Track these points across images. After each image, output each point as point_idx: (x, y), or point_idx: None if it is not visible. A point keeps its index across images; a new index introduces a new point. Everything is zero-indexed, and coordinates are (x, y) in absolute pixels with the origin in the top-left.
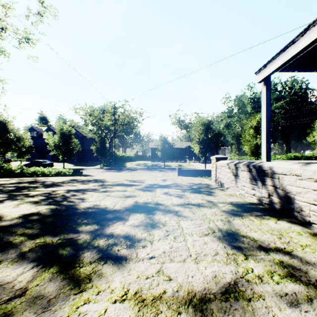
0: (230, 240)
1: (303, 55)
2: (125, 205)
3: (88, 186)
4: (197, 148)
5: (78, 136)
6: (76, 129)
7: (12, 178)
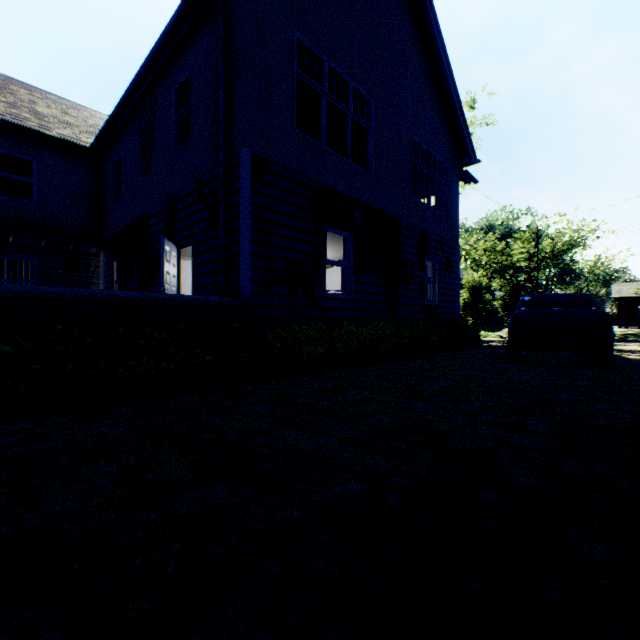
0: None
1: None
2: None
3: None
4: None
5: None
6: None
7: None
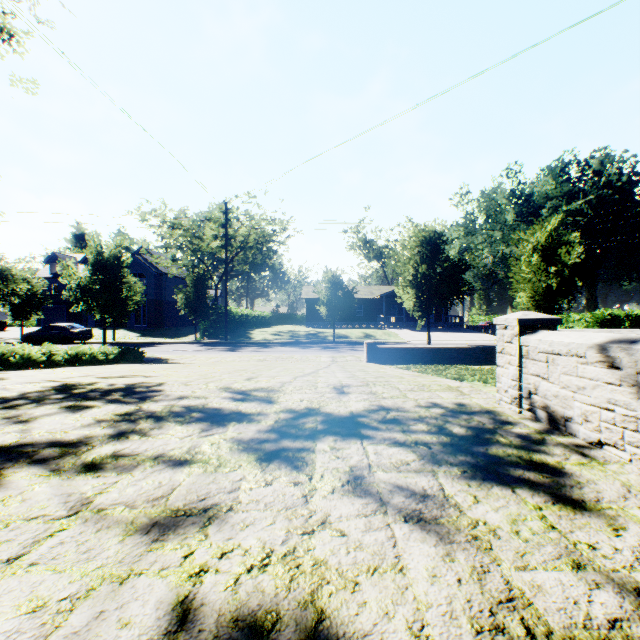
0: None
1: None
2: None
3: (71, 424)
4: (410, 298)
5: (149, 273)
6: (145, 258)
7: None
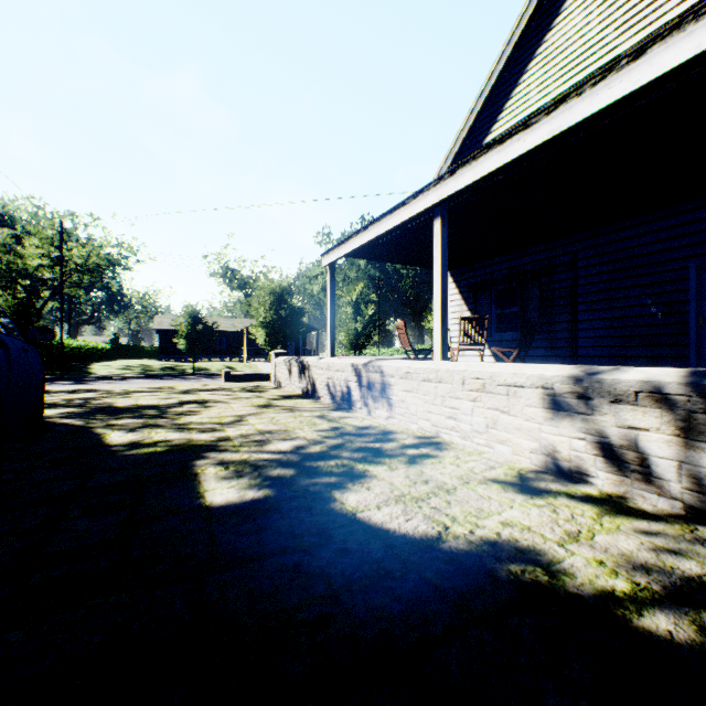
0: (263, 406)
1: (360, 250)
2: (171, 402)
3: (89, 395)
4: (262, 336)
5: None
6: None
7: None
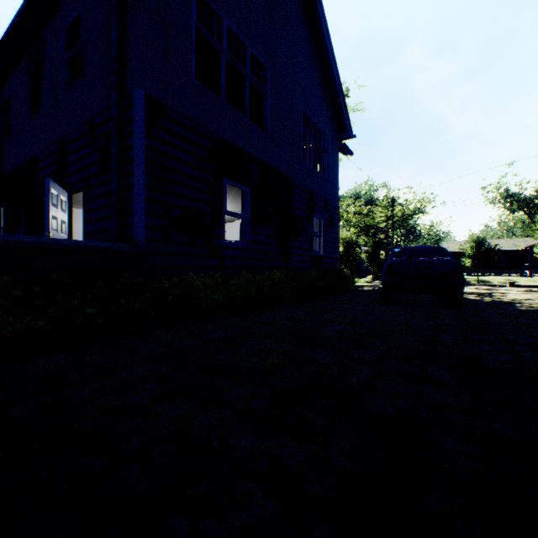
0: None
1: None
2: (482, 292)
3: None
4: None
5: None
6: None
7: None
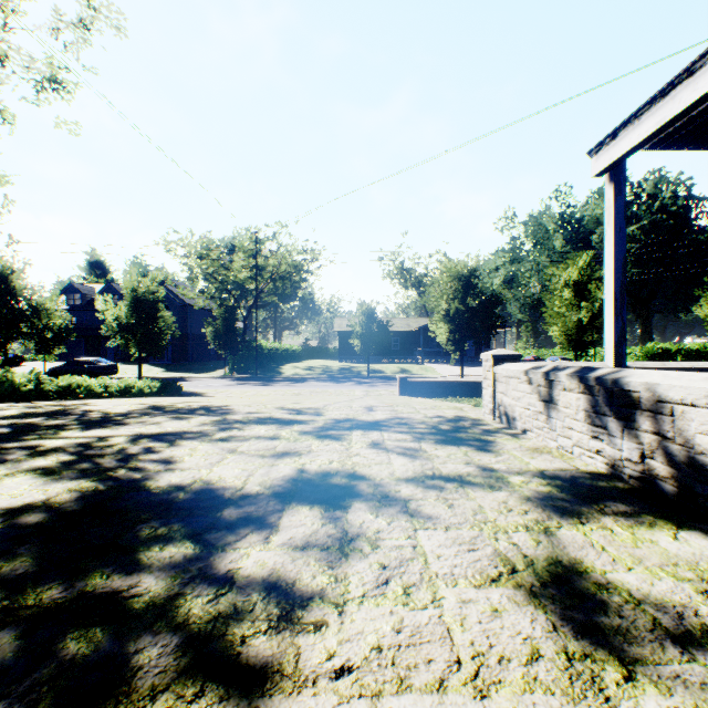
0: (564, 601)
1: None
2: (272, 480)
3: (188, 425)
4: (443, 332)
5: (173, 304)
6: (169, 289)
7: (13, 403)
